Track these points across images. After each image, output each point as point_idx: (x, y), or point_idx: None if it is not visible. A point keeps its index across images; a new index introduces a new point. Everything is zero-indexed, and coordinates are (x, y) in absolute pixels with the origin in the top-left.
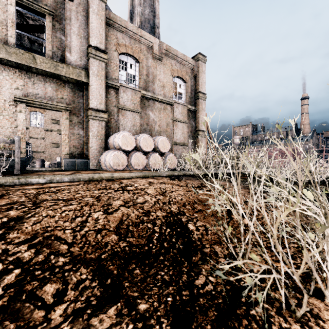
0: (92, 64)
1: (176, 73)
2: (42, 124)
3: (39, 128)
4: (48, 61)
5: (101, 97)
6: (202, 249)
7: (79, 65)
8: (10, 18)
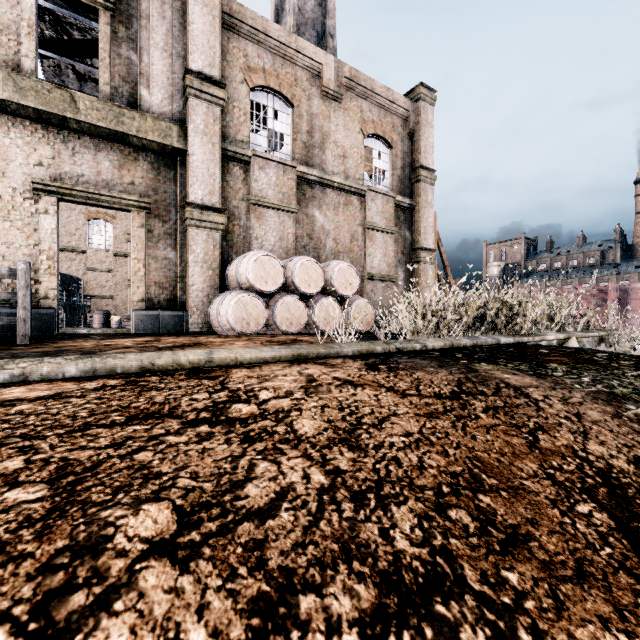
0: (194, 110)
1: (370, 128)
2: (110, 244)
3: (104, 251)
4: (102, 106)
5: (211, 181)
6: None
7: (167, 113)
8: (24, 18)
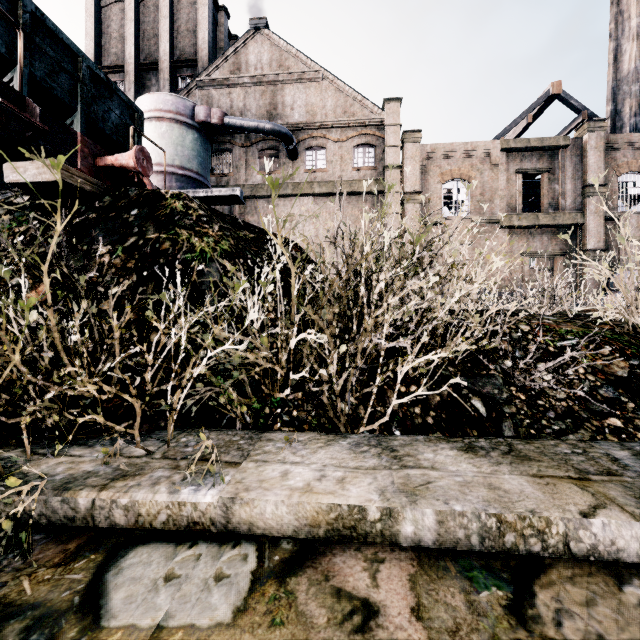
0: (589, 203)
1: None
2: None
3: None
4: (547, 216)
5: (598, 235)
6: None
7: (573, 207)
8: (518, 190)
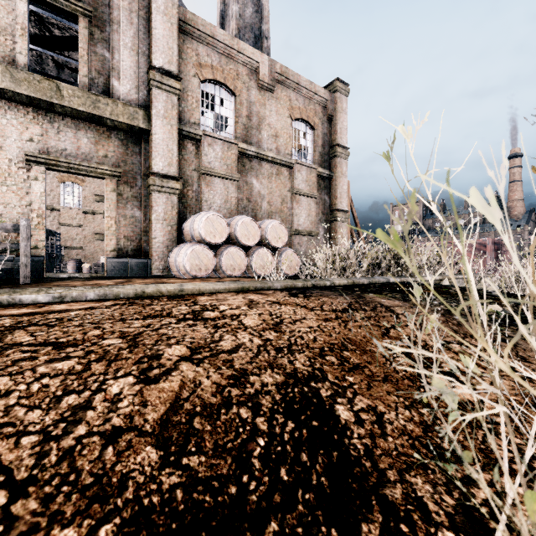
0: (156, 98)
1: (297, 114)
2: (80, 203)
3: (74, 209)
4: (82, 94)
5: (170, 155)
6: (381, 489)
7: (134, 100)
8: (18, 22)
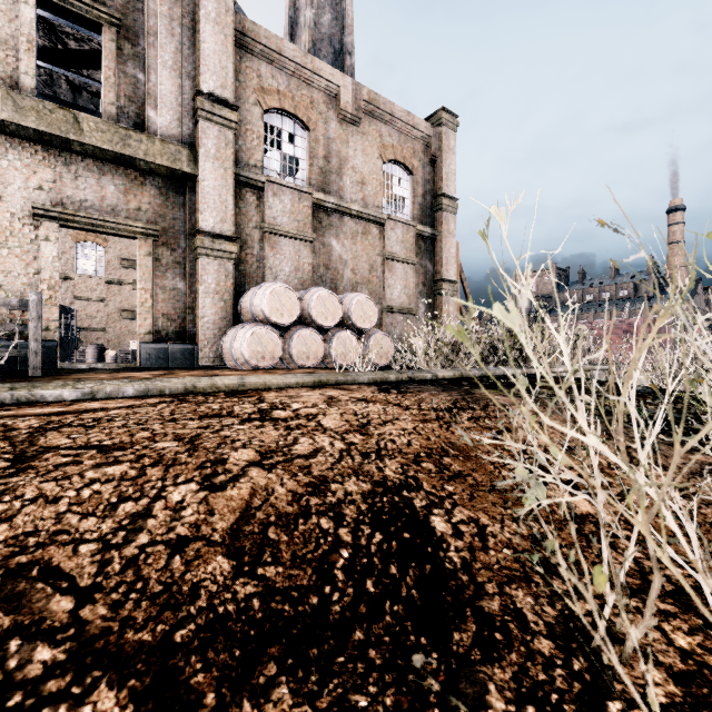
0: (205, 134)
1: (390, 154)
2: (102, 270)
3: (94, 277)
4: (108, 128)
5: (223, 208)
6: (477, 601)
7: (176, 135)
8: (23, 33)
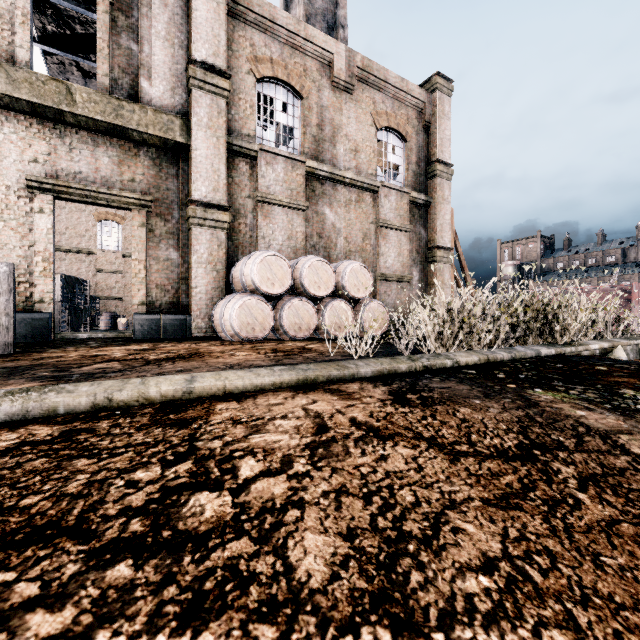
0: (197, 102)
1: (383, 121)
2: (120, 245)
3: (113, 252)
4: (100, 99)
5: (216, 177)
6: None
7: (169, 105)
8: (18, 7)
